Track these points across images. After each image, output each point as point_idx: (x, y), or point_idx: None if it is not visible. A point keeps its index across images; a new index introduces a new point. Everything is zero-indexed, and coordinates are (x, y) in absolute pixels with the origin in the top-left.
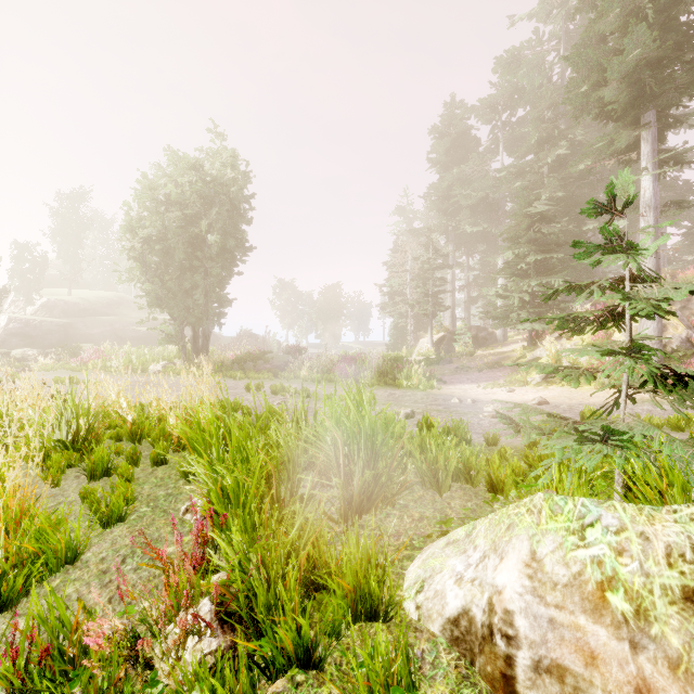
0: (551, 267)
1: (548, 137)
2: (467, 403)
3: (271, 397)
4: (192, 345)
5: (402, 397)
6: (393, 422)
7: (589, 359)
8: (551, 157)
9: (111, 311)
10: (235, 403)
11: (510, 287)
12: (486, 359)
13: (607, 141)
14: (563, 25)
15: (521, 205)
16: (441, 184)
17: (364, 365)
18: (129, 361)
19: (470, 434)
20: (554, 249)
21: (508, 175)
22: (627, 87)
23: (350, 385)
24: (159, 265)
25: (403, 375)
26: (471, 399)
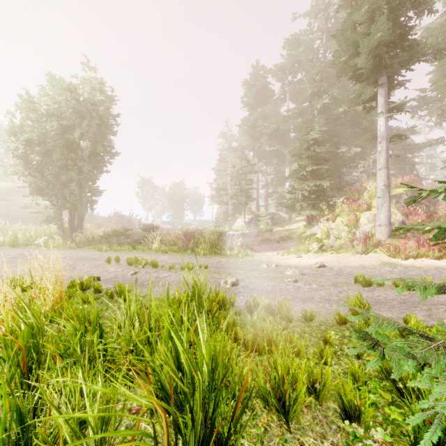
0: (321, 174)
1: (317, 91)
2: (273, 268)
3: (127, 268)
4: (69, 224)
5: (227, 264)
6: (224, 299)
7: (347, 235)
8: (320, 104)
9: (7, 197)
10: (88, 281)
11: (296, 187)
12: (281, 234)
13: (357, 94)
14: (325, 23)
15: (302, 133)
16: (250, 118)
17: (200, 240)
18: (14, 237)
19: (291, 312)
20: (323, 163)
21: (292, 114)
22: (371, 58)
23: (190, 254)
24: (41, 162)
25: (228, 247)
26: (275, 264)
